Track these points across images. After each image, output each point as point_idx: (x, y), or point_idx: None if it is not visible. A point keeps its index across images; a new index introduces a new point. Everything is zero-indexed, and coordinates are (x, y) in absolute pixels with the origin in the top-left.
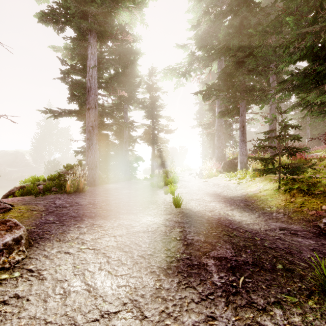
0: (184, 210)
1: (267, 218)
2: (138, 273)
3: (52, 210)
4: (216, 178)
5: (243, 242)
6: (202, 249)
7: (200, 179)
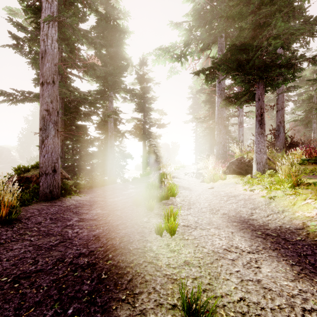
0: None
1: None
2: None
3: None
4: (225, 183)
5: None
6: None
7: (202, 182)
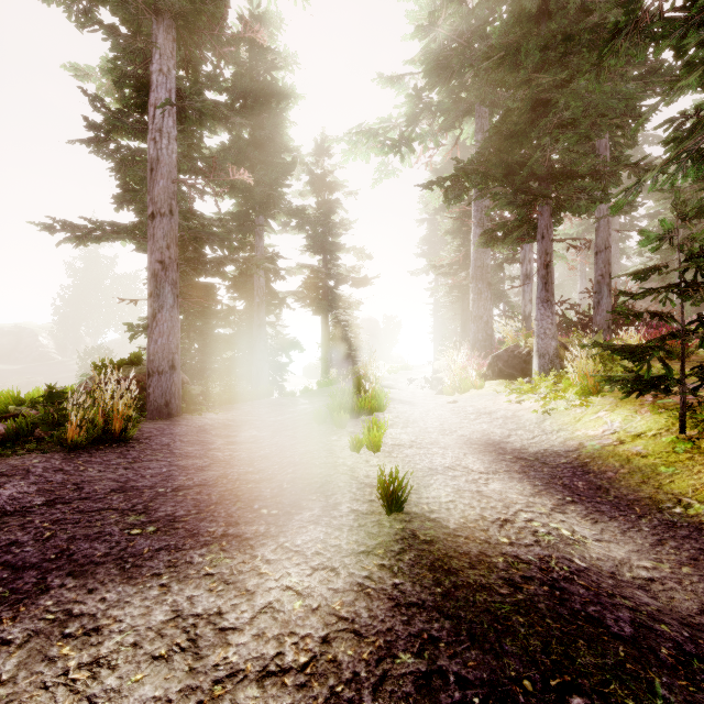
0: (416, 525)
1: (695, 552)
2: None
3: None
4: (479, 394)
5: None
6: None
7: (439, 394)
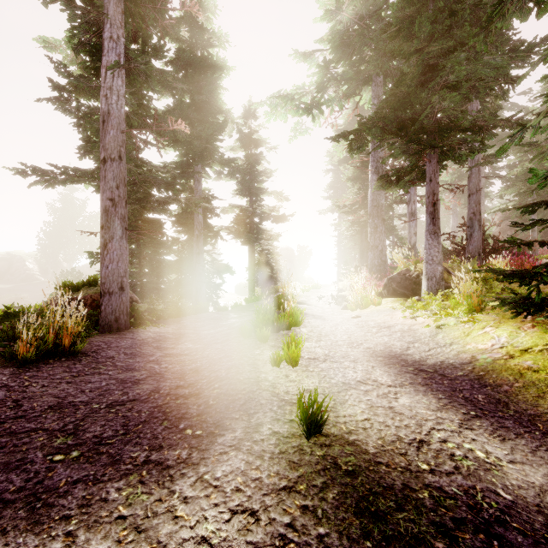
0: (336, 451)
1: None
2: None
3: None
4: (378, 310)
5: None
6: None
7: (344, 309)
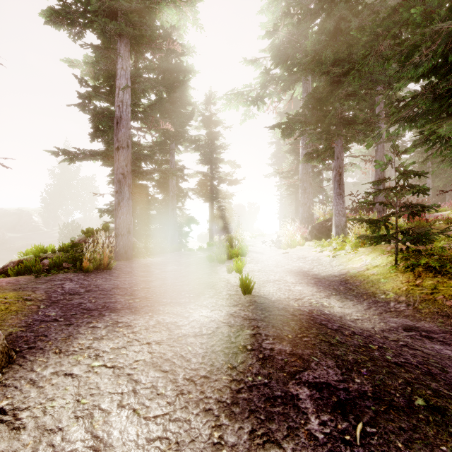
0: (256, 299)
1: (382, 311)
2: (184, 413)
3: (56, 299)
4: (301, 248)
5: (353, 355)
6: (288, 367)
7: (279, 249)
